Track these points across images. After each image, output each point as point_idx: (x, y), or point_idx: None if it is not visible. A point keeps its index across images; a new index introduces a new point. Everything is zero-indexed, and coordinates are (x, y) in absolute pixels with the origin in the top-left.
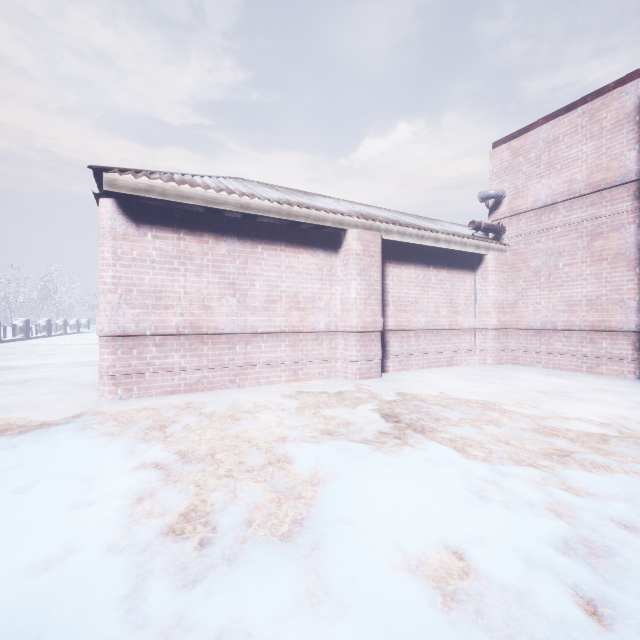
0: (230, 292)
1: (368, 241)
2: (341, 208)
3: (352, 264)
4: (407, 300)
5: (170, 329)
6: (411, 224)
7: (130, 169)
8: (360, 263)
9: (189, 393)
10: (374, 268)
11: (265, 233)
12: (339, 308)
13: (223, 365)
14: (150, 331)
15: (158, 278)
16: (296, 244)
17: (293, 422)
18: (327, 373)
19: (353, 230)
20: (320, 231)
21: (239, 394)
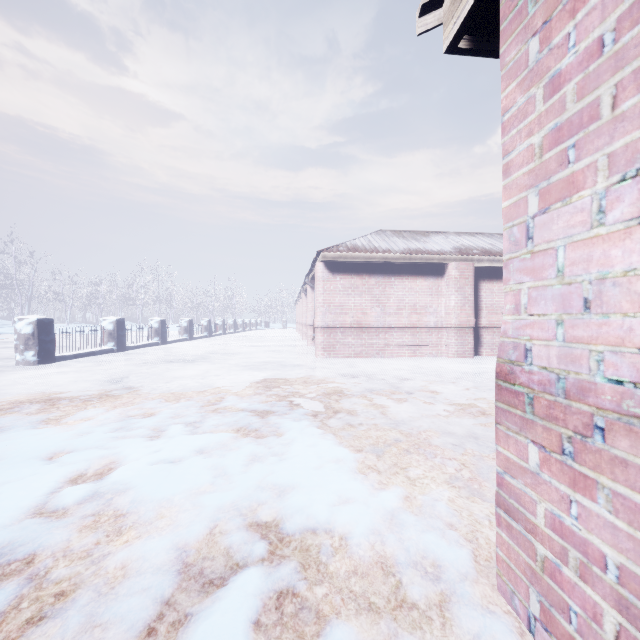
0: (376, 305)
1: (463, 269)
2: (446, 246)
3: (451, 285)
4: (498, 306)
5: (347, 325)
6: (501, 252)
7: (330, 247)
8: (457, 284)
9: (356, 358)
10: (468, 286)
11: (396, 270)
12: (443, 312)
13: (373, 344)
14: (338, 325)
15: (342, 299)
16: (415, 274)
17: (410, 368)
18: (435, 353)
19: (452, 263)
20: (430, 265)
21: (382, 360)
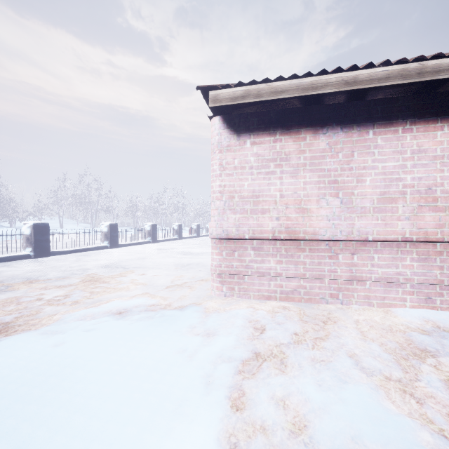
0: (331, 192)
1: None
2: None
3: None
4: None
5: (266, 233)
6: None
7: (231, 84)
8: None
9: (285, 301)
10: None
11: (378, 113)
12: None
13: (322, 276)
14: (248, 235)
15: (255, 183)
16: (430, 117)
17: None
18: None
19: None
20: None
21: (342, 317)
